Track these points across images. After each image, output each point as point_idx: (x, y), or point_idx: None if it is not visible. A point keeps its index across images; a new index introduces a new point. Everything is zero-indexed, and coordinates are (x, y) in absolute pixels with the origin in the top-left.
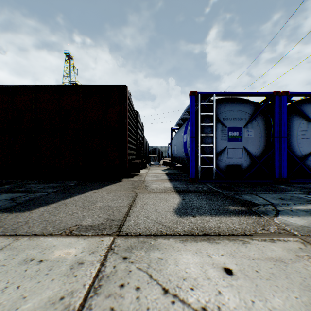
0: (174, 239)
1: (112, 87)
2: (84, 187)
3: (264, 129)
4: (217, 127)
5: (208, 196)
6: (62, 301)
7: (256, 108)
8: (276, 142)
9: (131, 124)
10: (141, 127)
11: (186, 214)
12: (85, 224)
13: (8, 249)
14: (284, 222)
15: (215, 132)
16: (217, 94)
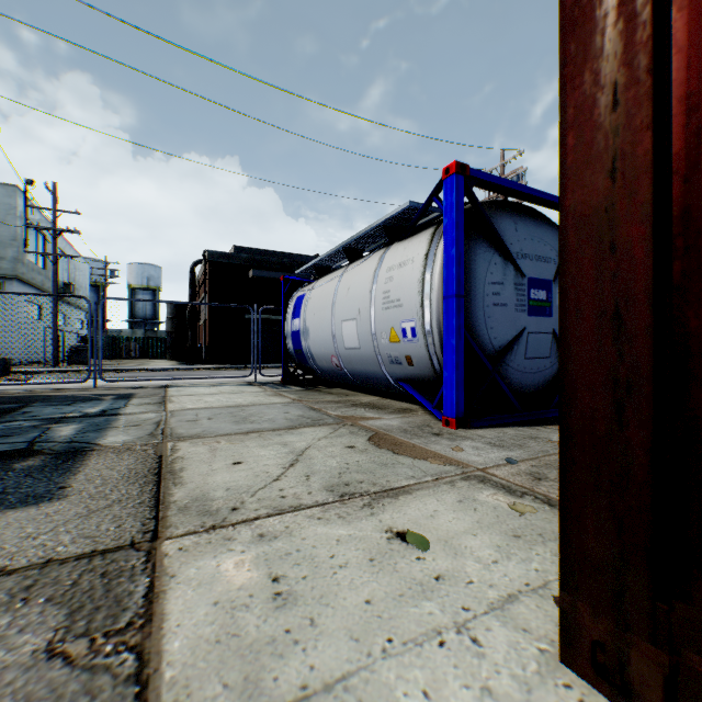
0: (175, 489)
1: None
2: None
3: None
4: None
5: None
6: (323, 516)
7: None
8: None
9: None
10: None
11: (43, 495)
12: (47, 635)
13: (257, 698)
14: (123, 442)
15: None
16: None
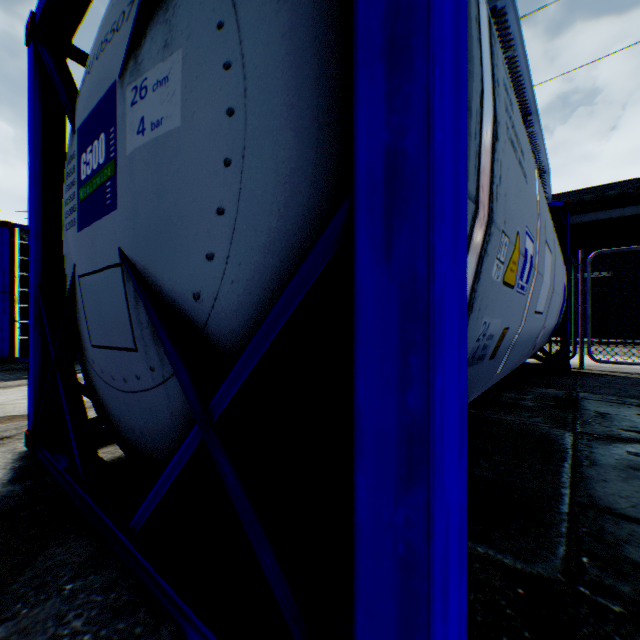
0: None
1: None
2: None
3: None
4: None
5: (14, 372)
6: None
7: None
8: None
9: None
10: None
11: None
12: None
13: None
14: None
15: None
16: None
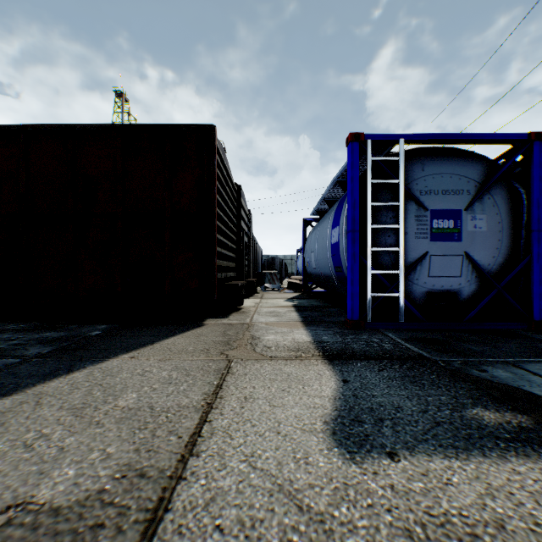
0: None
1: (185, 128)
2: (117, 341)
3: (507, 214)
4: (408, 210)
5: (404, 371)
6: None
7: (490, 170)
8: (536, 242)
9: (225, 208)
10: (246, 217)
11: (367, 443)
12: (44, 497)
13: None
14: None
15: (403, 222)
16: (407, 139)
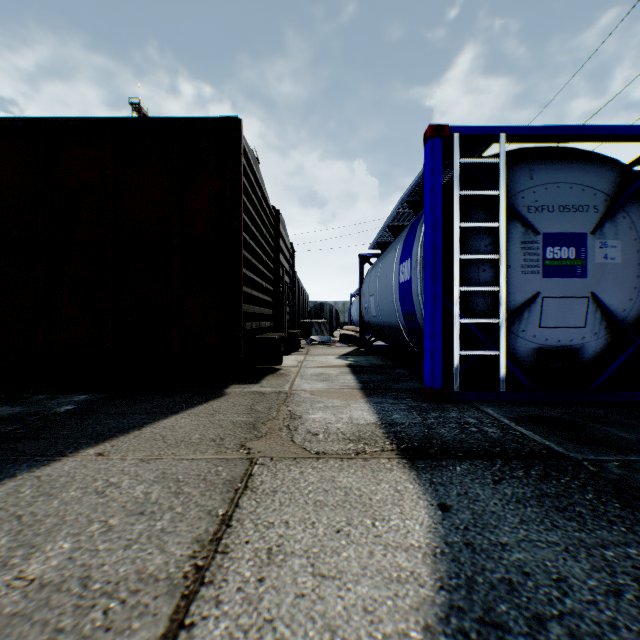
0: None
1: (200, 123)
2: (90, 423)
3: None
4: (511, 234)
5: (537, 483)
6: None
7: (624, 178)
8: None
9: (257, 236)
10: (288, 252)
11: None
12: None
13: None
14: None
15: (503, 250)
16: (510, 134)
